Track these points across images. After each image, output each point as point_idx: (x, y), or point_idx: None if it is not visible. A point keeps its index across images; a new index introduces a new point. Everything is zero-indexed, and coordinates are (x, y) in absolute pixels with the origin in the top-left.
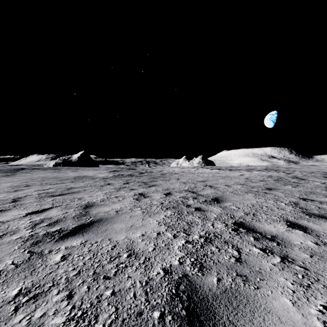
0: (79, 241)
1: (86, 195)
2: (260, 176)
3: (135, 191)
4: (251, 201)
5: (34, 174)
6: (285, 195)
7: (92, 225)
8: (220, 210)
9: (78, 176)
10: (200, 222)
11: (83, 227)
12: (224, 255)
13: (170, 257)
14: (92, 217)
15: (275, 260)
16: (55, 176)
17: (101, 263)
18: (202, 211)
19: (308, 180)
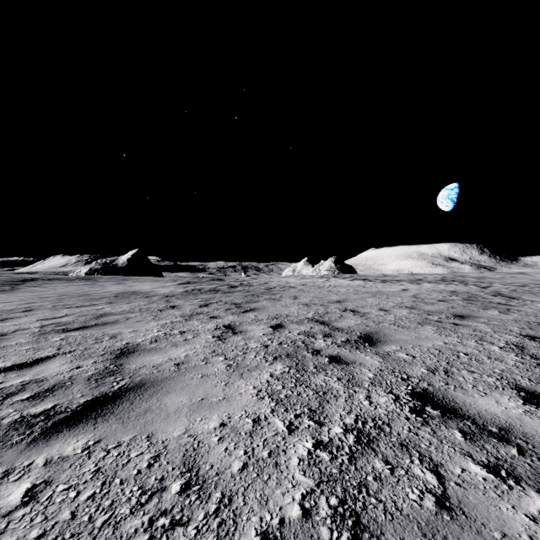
0: (82, 442)
1: (127, 330)
2: (436, 291)
3: (218, 321)
4: (433, 341)
5: (50, 288)
6: (494, 329)
7: (122, 398)
8: (379, 362)
9: (124, 291)
10: (341, 389)
11: (102, 402)
12: (407, 485)
13: (280, 492)
14: (125, 379)
15: (532, 505)
16: (84, 291)
17: (114, 513)
18: (344, 363)
19: (523, 300)
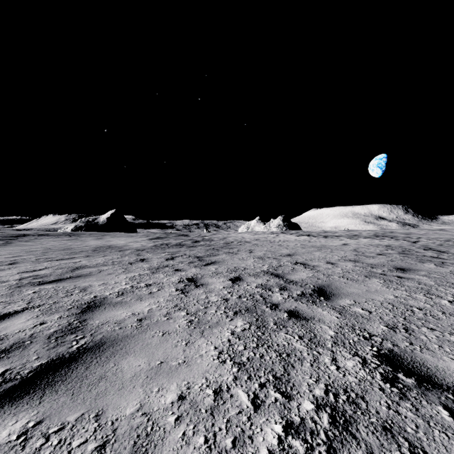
0: (21, 423)
1: (98, 283)
2: (373, 246)
3: (182, 274)
4: (383, 294)
5: (38, 243)
6: (437, 282)
7: (77, 361)
8: (338, 318)
9: (102, 245)
10: (304, 350)
11: (56, 367)
12: None
13: None
14: (86, 337)
15: None
16: (67, 245)
17: None
18: (303, 319)
19: (452, 253)
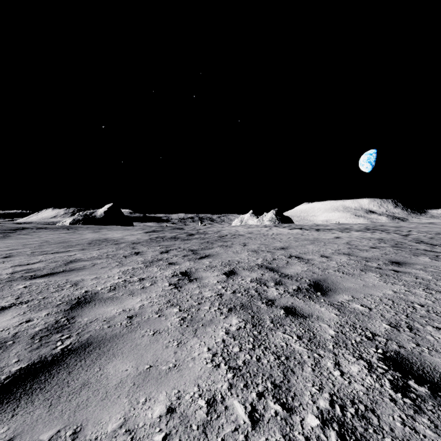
0: None
1: (90, 277)
2: (365, 239)
3: (176, 268)
4: (381, 289)
5: (36, 236)
6: (434, 276)
7: (60, 365)
8: (337, 315)
9: (98, 239)
10: (304, 353)
11: (35, 371)
12: None
13: None
14: (72, 337)
15: None
16: (64, 239)
17: None
18: (300, 317)
19: None
